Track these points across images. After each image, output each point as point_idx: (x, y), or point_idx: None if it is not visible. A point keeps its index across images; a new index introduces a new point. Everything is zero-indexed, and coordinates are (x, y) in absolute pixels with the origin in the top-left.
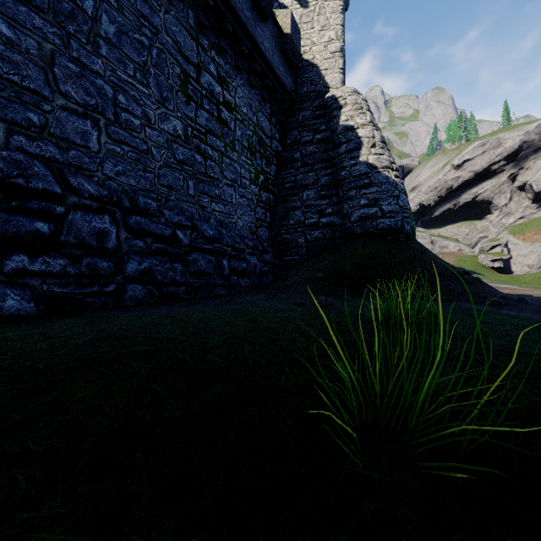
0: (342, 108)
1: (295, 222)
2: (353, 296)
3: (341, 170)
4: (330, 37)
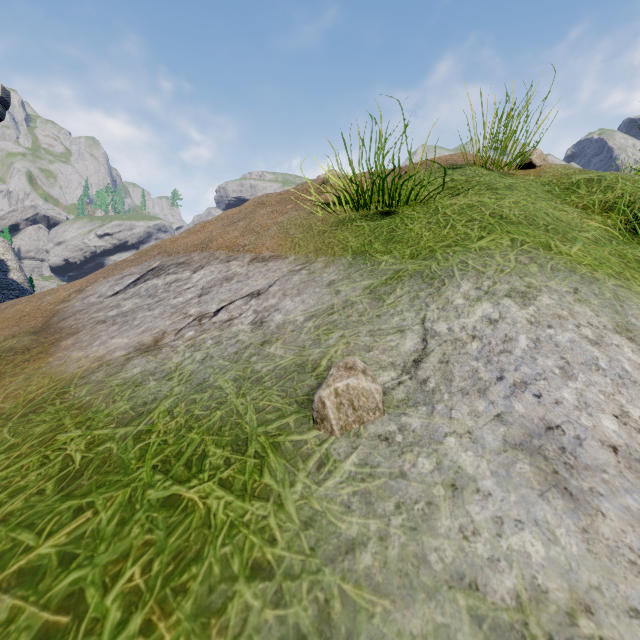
0: None
1: None
2: None
3: None
4: None
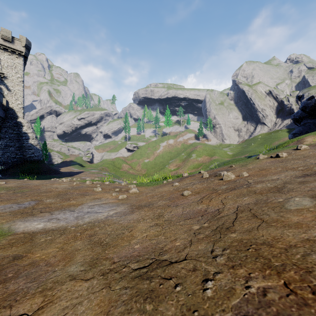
0: (24, 126)
1: (7, 156)
2: (27, 175)
3: (23, 143)
4: (19, 103)
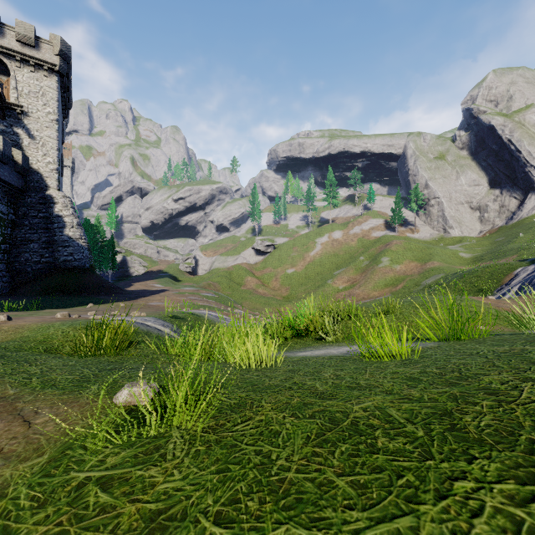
0: (56, 204)
1: (25, 260)
2: (51, 295)
3: (54, 236)
4: (50, 161)
